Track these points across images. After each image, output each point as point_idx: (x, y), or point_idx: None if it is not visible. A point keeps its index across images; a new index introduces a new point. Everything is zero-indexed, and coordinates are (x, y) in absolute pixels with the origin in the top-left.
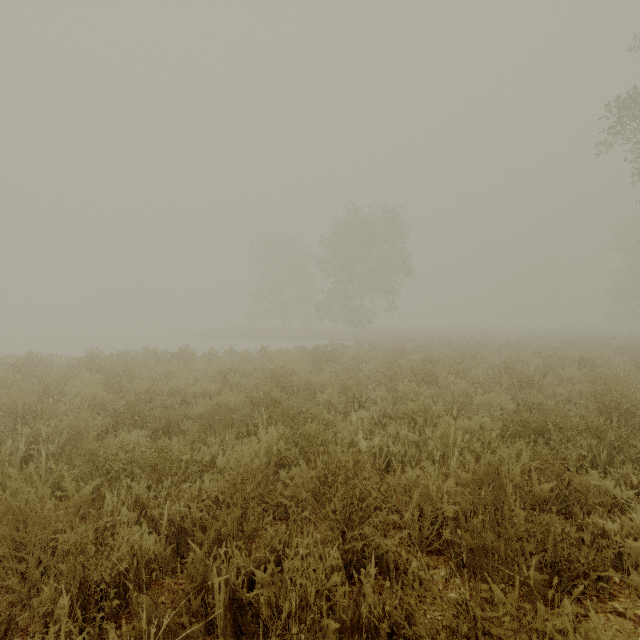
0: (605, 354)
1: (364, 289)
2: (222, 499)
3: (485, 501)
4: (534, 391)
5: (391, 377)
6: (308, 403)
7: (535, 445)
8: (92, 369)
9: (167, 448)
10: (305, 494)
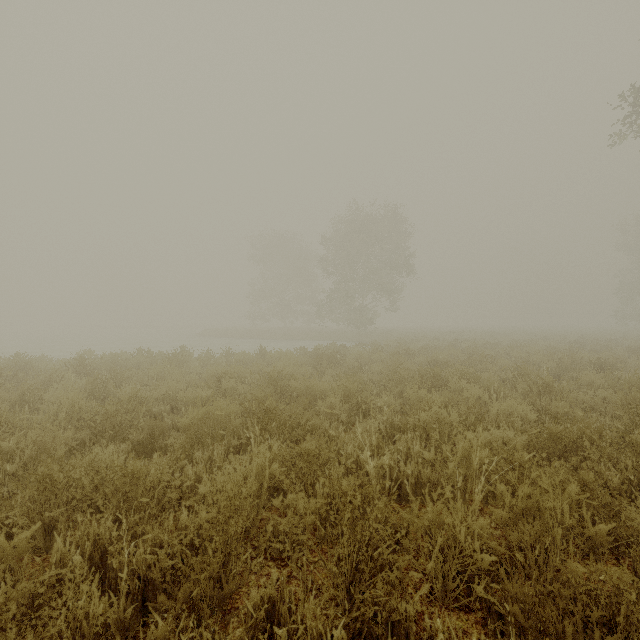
0: (620, 356)
1: (366, 288)
2: (198, 543)
3: (523, 543)
4: (558, 399)
5: (397, 381)
6: (307, 413)
7: (566, 463)
8: (81, 372)
9: (139, 473)
10: (302, 536)
